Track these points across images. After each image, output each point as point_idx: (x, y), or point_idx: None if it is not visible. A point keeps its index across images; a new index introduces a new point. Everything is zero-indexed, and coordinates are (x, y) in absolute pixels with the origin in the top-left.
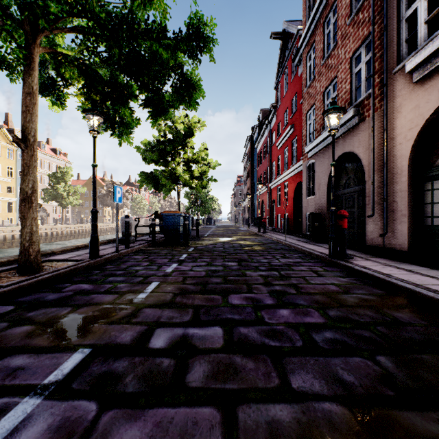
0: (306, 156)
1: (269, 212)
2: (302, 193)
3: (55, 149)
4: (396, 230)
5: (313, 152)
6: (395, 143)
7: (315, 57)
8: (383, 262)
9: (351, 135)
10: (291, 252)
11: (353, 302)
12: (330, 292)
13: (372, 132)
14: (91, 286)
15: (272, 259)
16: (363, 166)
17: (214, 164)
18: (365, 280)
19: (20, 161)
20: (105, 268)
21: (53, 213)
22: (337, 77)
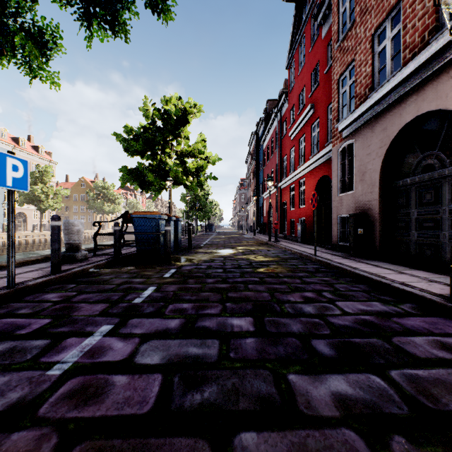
0: (338, 137)
1: (279, 217)
2: (332, 188)
3: (36, 147)
4: None
5: (351, 128)
6: None
7: None
8: None
9: (438, 81)
10: (341, 280)
11: None
12: None
13: None
14: None
15: (322, 303)
16: None
17: (213, 159)
18: None
19: None
20: None
21: (34, 219)
22: None
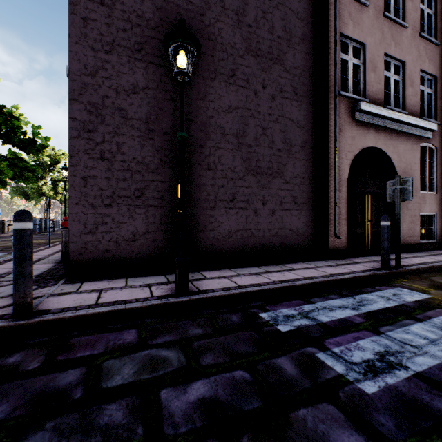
0: None
1: None
2: None
3: None
4: None
5: None
6: None
7: None
8: None
9: None
10: None
11: None
12: None
13: None
14: None
15: None
16: None
17: None
18: None
19: None
20: None
21: None
22: None
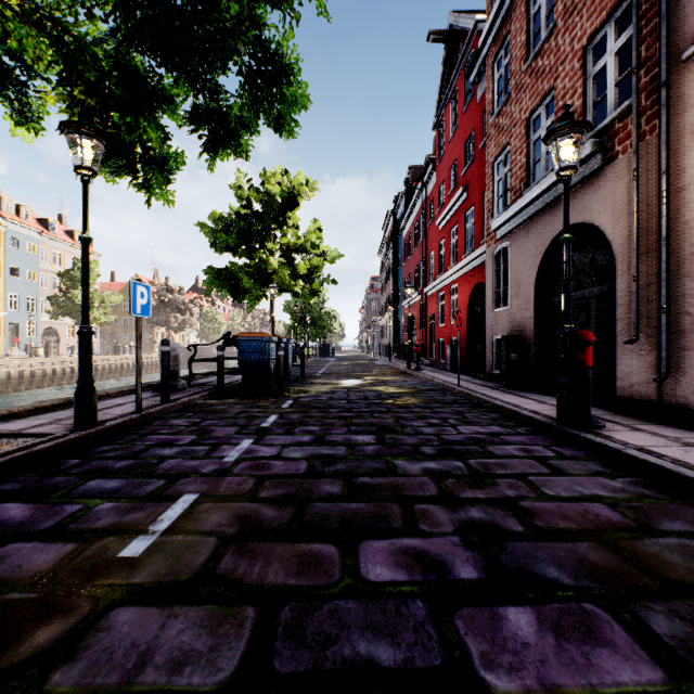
0: (492, 236)
1: (425, 336)
2: (486, 301)
3: (72, 232)
4: (690, 370)
5: (506, 229)
6: (687, 198)
7: (511, 59)
8: (672, 436)
9: (585, 191)
10: (474, 410)
11: (689, 569)
12: (607, 529)
13: (634, 179)
14: (29, 510)
15: (443, 427)
16: (613, 247)
17: (332, 255)
18: (665, 487)
19: (11, 251)
20: (97, 452)
21: (69, 337)
22: (556, 87)
